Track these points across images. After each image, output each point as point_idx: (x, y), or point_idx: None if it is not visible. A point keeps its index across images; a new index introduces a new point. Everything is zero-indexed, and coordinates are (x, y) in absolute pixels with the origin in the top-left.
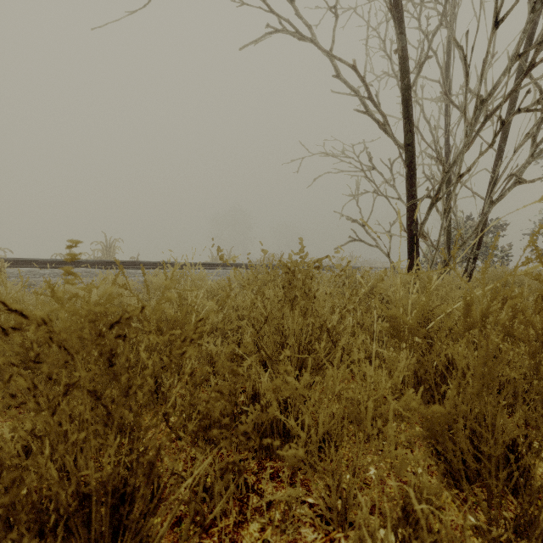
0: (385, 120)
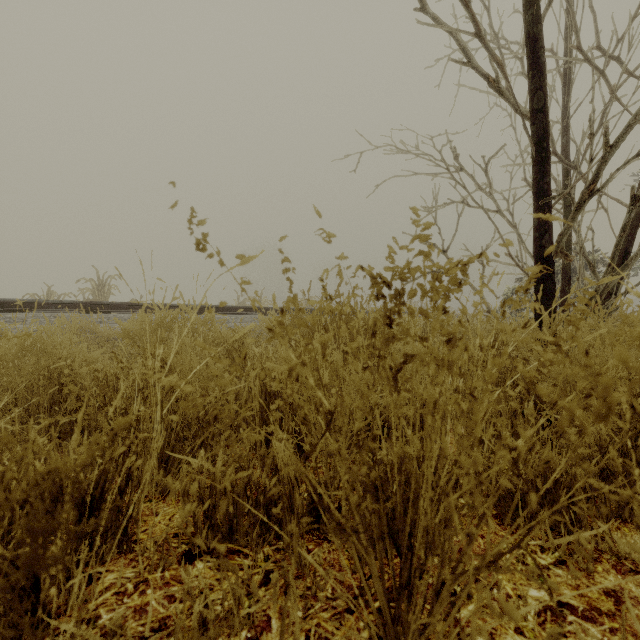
0: (501, 70)
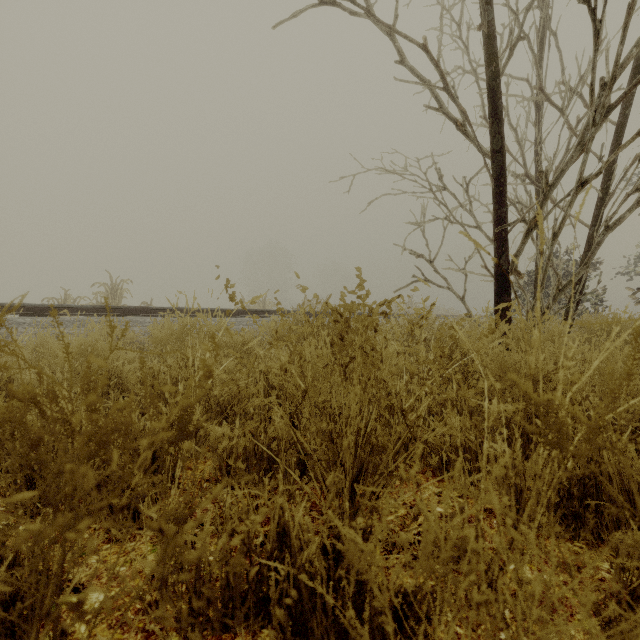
0: (466, 118)
